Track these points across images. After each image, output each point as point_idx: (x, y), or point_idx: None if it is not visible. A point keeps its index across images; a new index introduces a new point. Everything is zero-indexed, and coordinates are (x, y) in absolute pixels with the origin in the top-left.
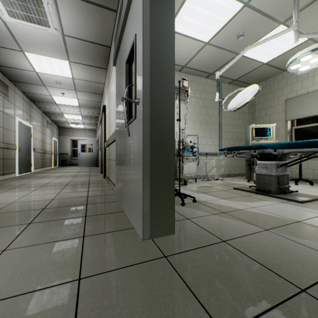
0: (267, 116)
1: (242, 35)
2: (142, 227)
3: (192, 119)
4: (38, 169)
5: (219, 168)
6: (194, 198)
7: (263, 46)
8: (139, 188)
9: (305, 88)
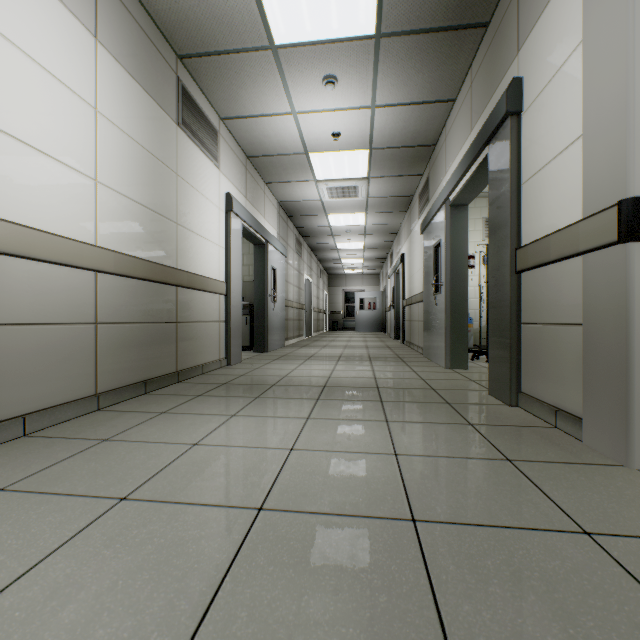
0: None
1: None
2: (444, 361)
3: None
4: (314, 332)
5: None
6: None
7: None
8: (443, 338)
9: None
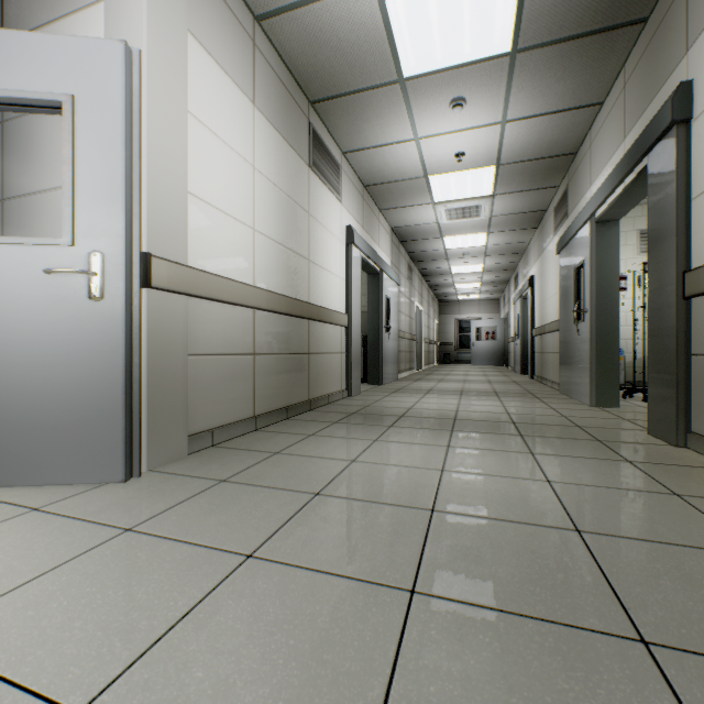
0: None
1: None
2: (589, 397)
3: None
4: (425, 365)
5: None
6: None
7: None
8: (587, 372)
9: None
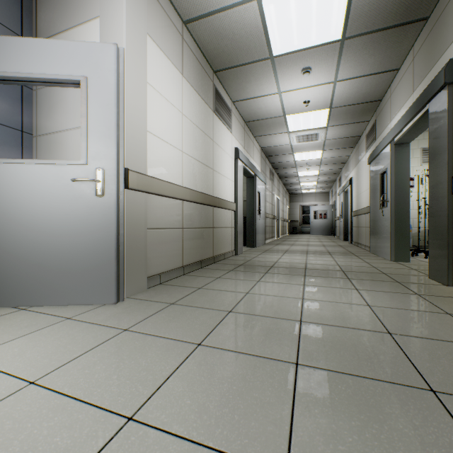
0: None
1: None
2: (390, 255)
3: None
4: (281, 235)
5: None
6: None
7: None
8: (388, 239)
9: None
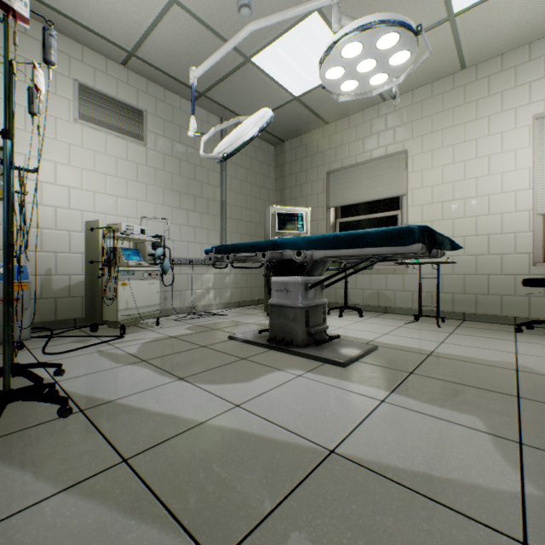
0: (303, 198)
1: (247, 5)
2: None
3: (158, 185)
4: None
5: (222, 290)
6: (63, 403)
7: (290, 55)
8: None
9: (354, 157)
